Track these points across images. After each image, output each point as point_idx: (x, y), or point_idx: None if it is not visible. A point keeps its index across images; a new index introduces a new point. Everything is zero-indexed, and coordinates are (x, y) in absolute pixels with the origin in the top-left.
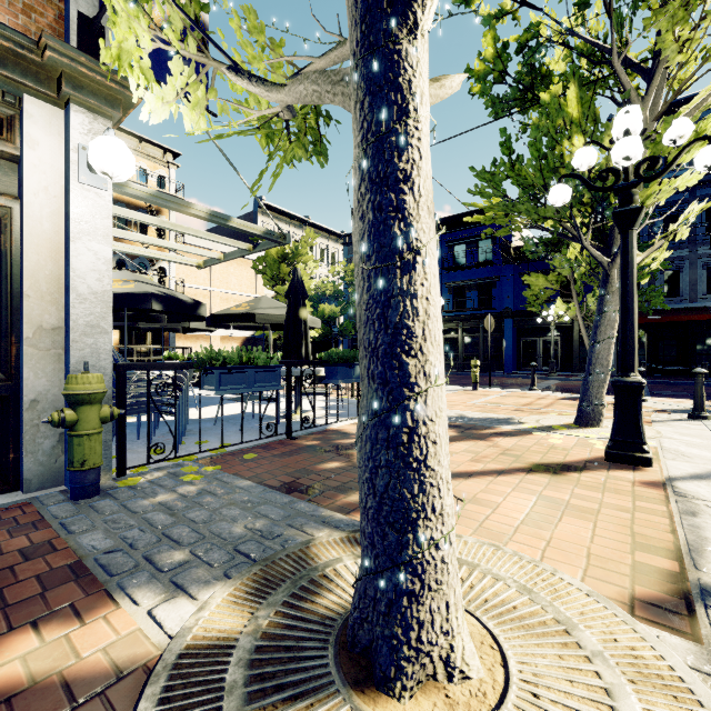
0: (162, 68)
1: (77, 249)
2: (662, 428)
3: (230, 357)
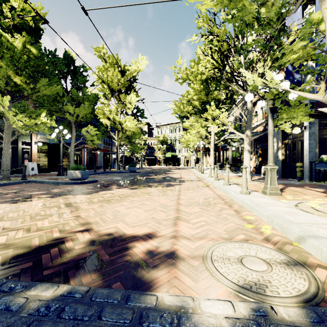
0: None
1: (304, 143)
2: (325, 220)
3: (321, 160)
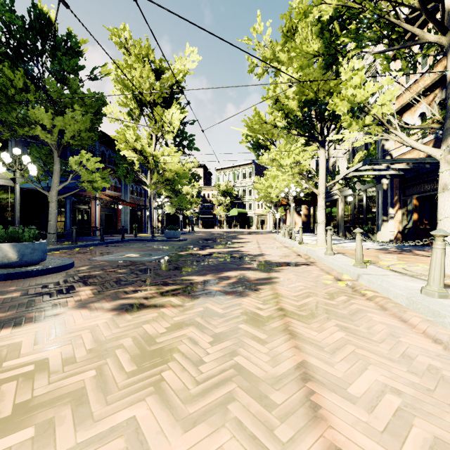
0: None
1: None
2: None
3: None
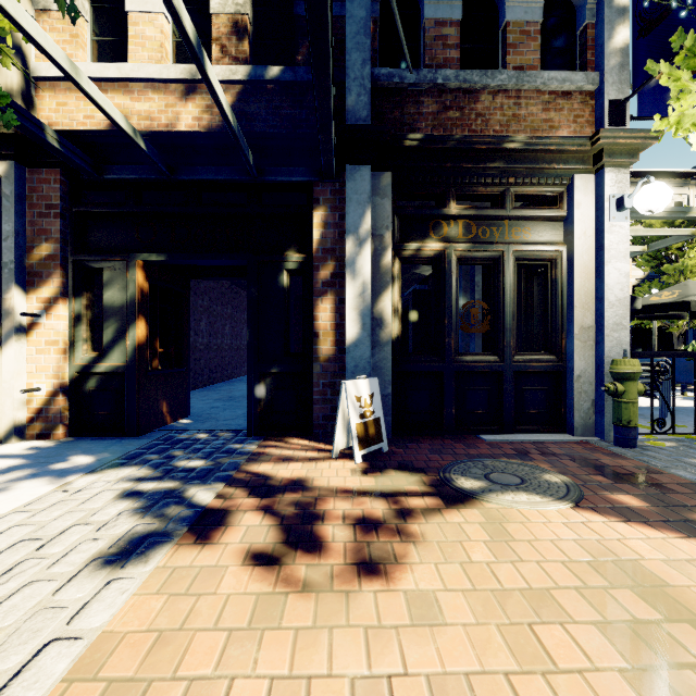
0: (658, 104)
1: (607, 270)
2: None
3: None
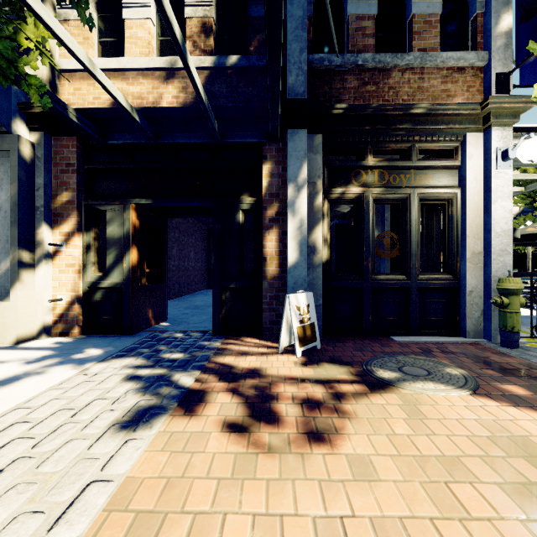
0: (536, 75)
1: (494, 207)
2: None
3: None
